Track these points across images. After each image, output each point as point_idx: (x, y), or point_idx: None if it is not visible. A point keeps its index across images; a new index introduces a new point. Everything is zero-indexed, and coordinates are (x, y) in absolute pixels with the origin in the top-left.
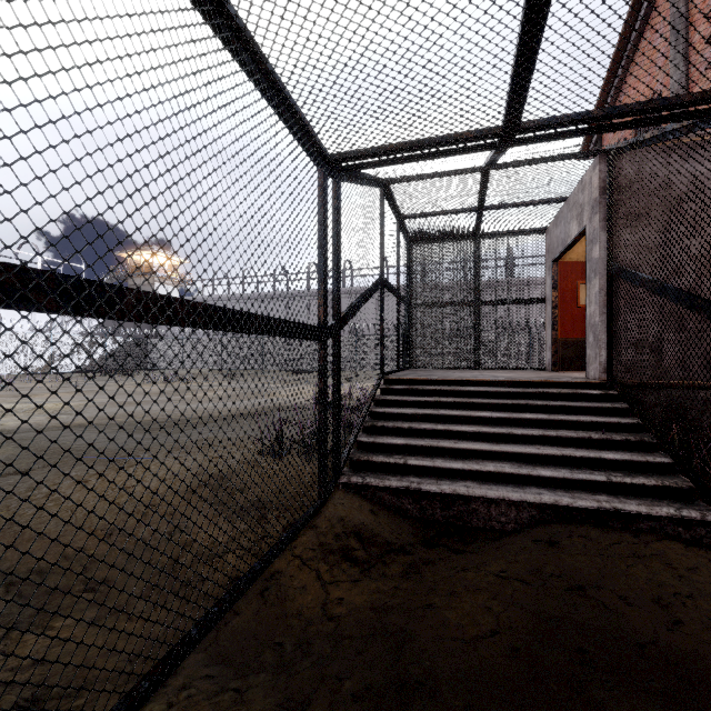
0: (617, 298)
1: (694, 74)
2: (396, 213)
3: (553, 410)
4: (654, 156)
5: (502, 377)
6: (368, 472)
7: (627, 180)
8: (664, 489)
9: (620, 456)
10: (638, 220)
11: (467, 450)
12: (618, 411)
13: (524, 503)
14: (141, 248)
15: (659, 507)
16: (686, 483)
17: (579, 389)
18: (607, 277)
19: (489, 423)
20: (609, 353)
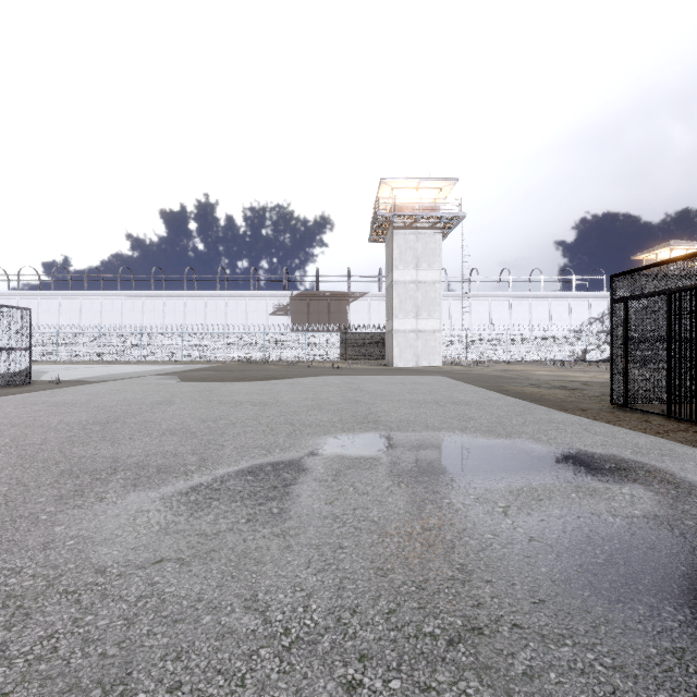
0: None
1: None
2: None
3: None
4: None
5: None
6: None
7: None
8: None
9: None
10: None
11: None
12: None
13: None
14: (656, 247)
15: None
16: None
17: None
18: None
19: None
20: None
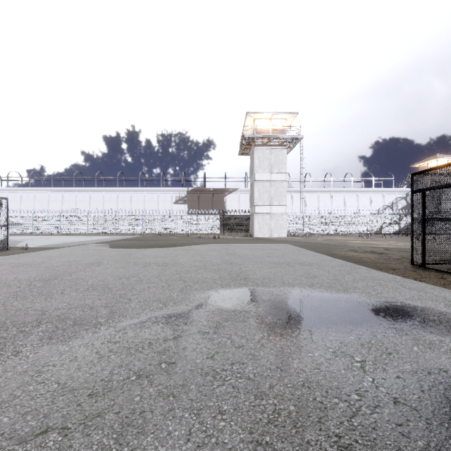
0: None
1: None
2: None
3: None
4: None
5: None
6: None
7: None
8: None
9: None
10: None
11: None
12: None
13: None
14: (427, 158)
15: None
16: None
17: None
18: None
19: None
20: None
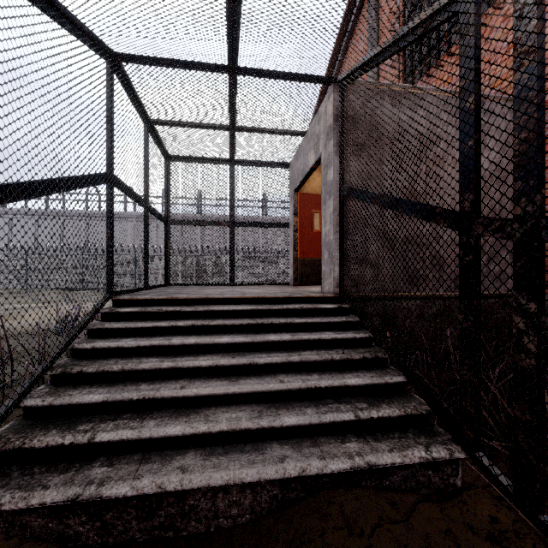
0: (348, 217)
1: (382, 72)
2: (141, 112)
3: (297, 328)
4: (374, 95)
5: (250, 293)
6: (15, 472)
7: (354, 112)
8: (406, 417)
9: (362, 379)
10: (362, 150)
11: (196, 396)
12: (351, 324)
13: (263, 481)
14: None
15: (410, 449)
16: (424, 407)
17: (318, 303)
18: (339, 198)
19: (230, 350)
20: (341, 269)
